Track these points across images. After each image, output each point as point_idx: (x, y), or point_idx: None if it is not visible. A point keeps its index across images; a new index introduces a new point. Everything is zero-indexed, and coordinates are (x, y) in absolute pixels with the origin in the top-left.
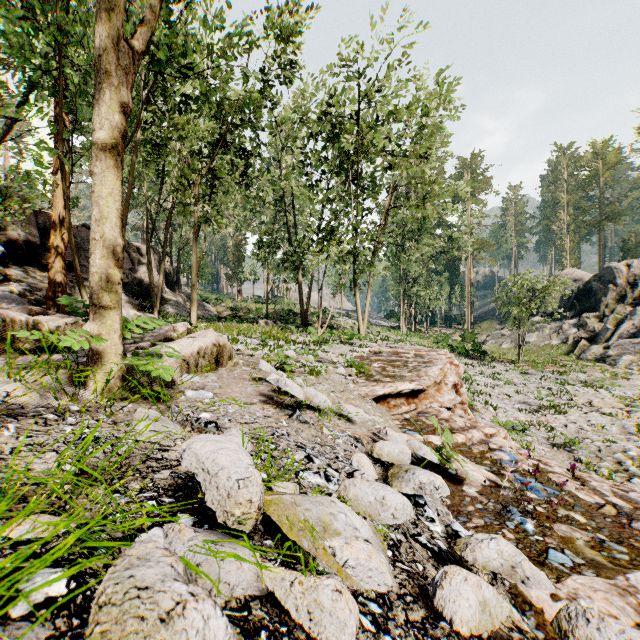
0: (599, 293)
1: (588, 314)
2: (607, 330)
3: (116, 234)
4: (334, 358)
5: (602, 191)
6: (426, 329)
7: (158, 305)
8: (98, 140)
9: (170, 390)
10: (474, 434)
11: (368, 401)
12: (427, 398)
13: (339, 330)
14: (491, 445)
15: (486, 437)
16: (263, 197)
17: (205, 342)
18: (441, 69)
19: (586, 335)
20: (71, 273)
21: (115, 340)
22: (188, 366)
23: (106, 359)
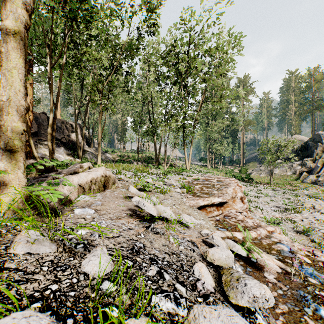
0: (313, 147)
1: (307, 158)
2: (317, 167)
3: (19, 97)
4: (173, 182)
5: (313, 94)
6: (220, 166)
7: (81, 154)
8: (3, 26)
9: (62, 209)
10: (261, 231)
11: (195, 209)
12: (228, 206)
13: (175, 167)
14: (273, 239)
15: (269, 233)
16: (136, 98)
17: (96, 174)
18: (230, 28)
19: (306, 170)
20: (36, 137)
21: (19, 175)
22: (84, 190)
23: (11, 188)
